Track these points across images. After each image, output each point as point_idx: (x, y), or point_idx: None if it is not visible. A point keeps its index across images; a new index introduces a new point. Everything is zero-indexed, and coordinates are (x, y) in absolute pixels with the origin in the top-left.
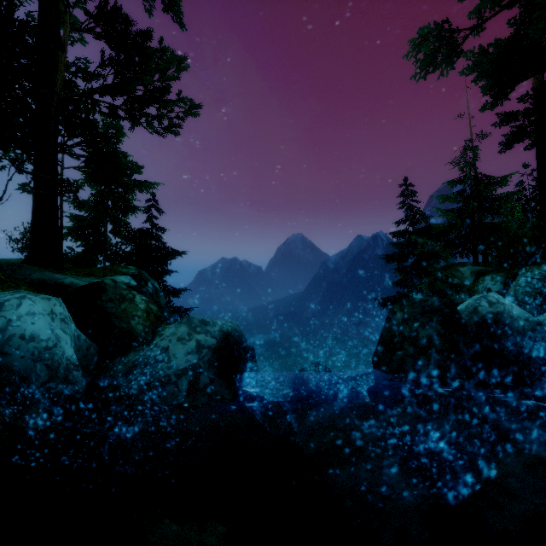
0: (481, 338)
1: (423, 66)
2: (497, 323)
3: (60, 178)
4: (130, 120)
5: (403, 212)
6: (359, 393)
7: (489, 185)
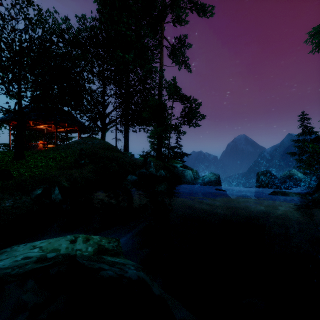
0: (287, 181)
1: (316, 46)
2: (291, 177)
3: None
4: (188, 124)
5: (302, 129)
6: None
7: None
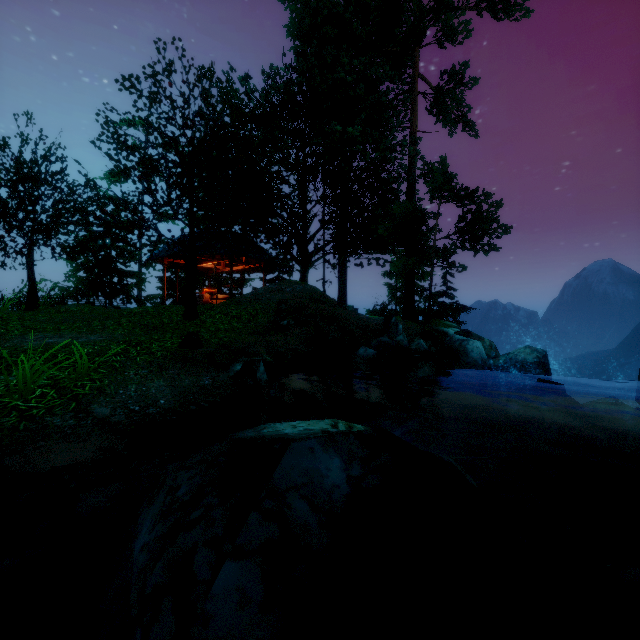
0: None
1: None
2: None
3: None
4: (473, 247)
5: None
6: None
7: None
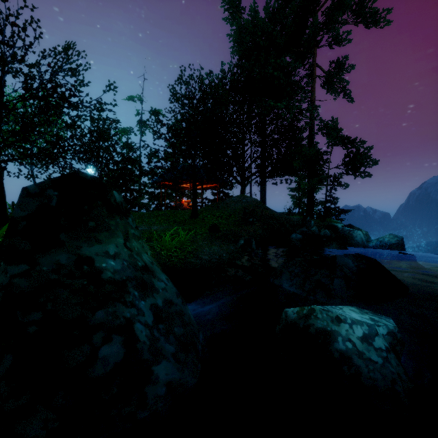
0: None
1: None
2: None
3: None
4: (354, 174)
5: None
6: None
7: None
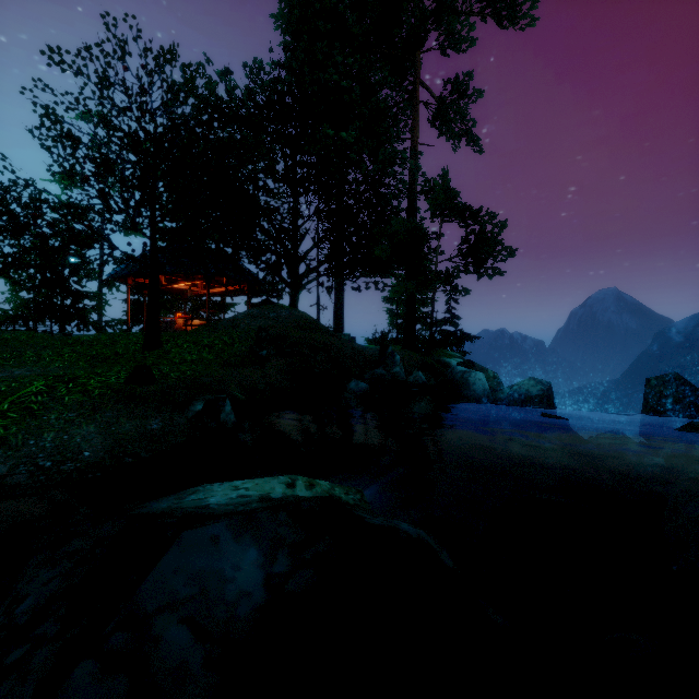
0: None
1: None
2: None
3: None
4: (477, 271)
5: None
6: None
7: None
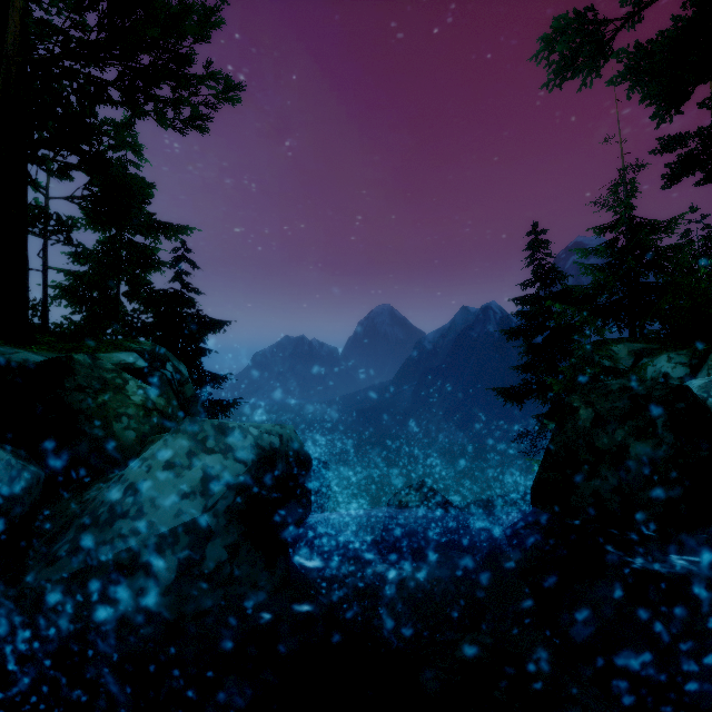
0: None
1: (558, 70)
2: None
3: (41, 211)
4: (126, 100)
5: (532, 271)
6: (485, 531)
7: (652, 231)
